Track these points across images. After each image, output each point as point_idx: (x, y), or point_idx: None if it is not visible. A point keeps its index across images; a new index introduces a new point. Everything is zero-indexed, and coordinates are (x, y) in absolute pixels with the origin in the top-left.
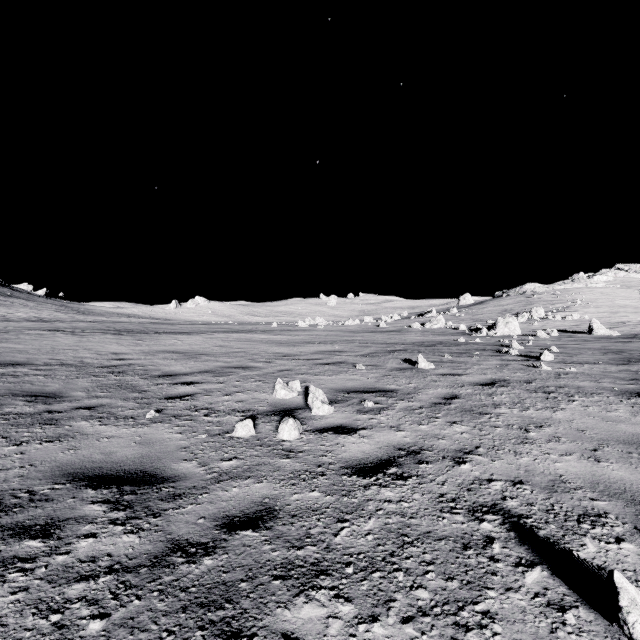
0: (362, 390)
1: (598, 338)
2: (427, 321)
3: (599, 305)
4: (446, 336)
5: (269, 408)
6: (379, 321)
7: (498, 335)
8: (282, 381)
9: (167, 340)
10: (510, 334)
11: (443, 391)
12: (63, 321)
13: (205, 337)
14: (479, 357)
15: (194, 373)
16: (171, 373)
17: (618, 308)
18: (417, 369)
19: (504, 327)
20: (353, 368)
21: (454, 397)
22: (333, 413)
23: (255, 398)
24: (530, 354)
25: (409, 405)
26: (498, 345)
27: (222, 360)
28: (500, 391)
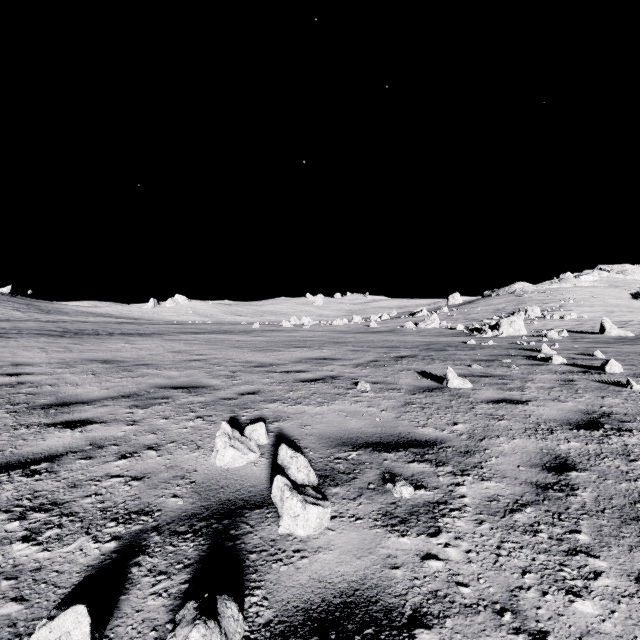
0: (378, 441)
1: (617, 339)
2: (419, 321)
3: (592, 304)
4: (448, 337)
5: (189, 503)
6: (368, 321)
7: (504, 336)
8: (230, 428)
9: (114, 343)
10: (515, 335)
11: (528, 445)
12: (12, 320)
13: (166, 339)
14: (518, 367)
15: (106, 399)
16: (69, 400)
17: (612, 307)
18: (448, 390)
19: (508, 327)
20: (353, 388)
21: (563, 464)
22: (329, 527)
23: (174, 466)
24: (577, 362)
25: (489, 493)
26: (520, 349)
27: (165, 374)
28: (635, 445)
